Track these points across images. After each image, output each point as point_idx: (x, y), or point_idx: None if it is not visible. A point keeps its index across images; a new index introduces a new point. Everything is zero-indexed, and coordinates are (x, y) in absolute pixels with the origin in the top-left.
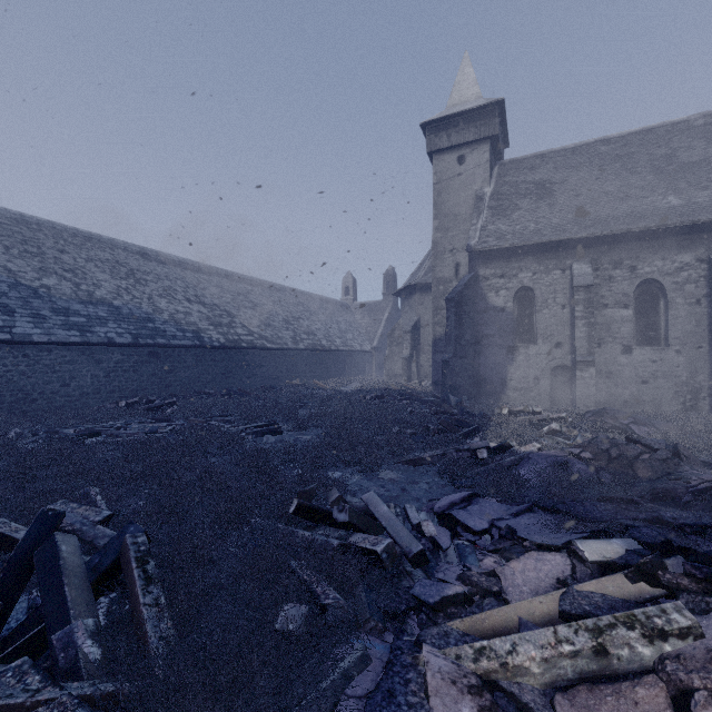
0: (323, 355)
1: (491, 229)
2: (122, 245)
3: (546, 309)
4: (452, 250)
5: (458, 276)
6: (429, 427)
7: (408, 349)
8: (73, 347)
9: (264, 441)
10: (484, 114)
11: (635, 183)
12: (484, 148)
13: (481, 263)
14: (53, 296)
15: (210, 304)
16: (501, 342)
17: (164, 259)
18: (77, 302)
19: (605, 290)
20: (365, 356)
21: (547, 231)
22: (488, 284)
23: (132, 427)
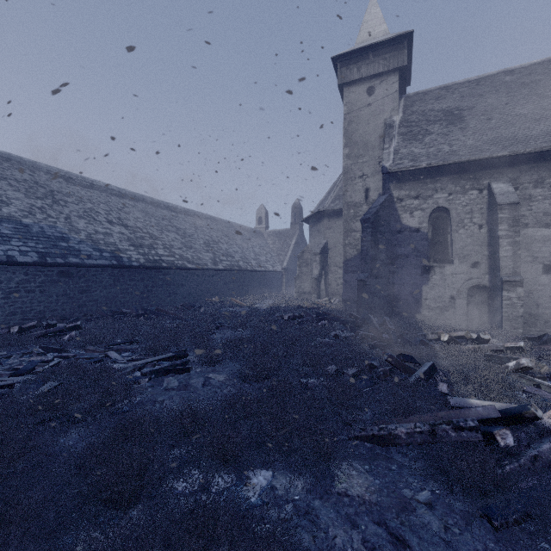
0: (240, 275)
1: (404, 152)
2: (45, 168)
3: (463, 229)
4: (362, 176)
5: (368, 200)
6: (375, 366)
7: (318, 270)
8: None
9: (164, 384)
10: (393, 46)
11: (549, 105)
12: (393, 79)
13: (395, 184)
14: None
15: (133, 226)
16: (415, 261)
17: (89, 184)
18: None
19: (525, 210)
20: (276, 276)
21: (463, 152)
22: (403, 205)
23: (6, 363)
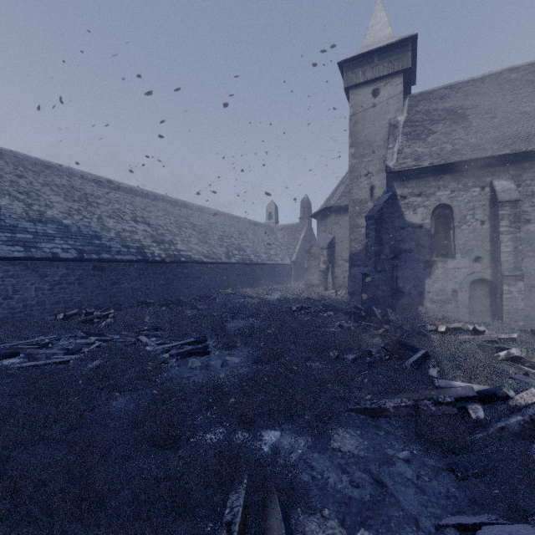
0: (251, 268)
1: (407, 152)
2: (79, 173)
3: (465, 225)
4: (367, 174)
5: (373, 197)
6: (373, 352)
7: (325, 263)
8: (17, 262)
9: (188, 364)
10: (397, 49)
11: None
12: (397, 81)
13: (398, 183)
14: (3, 214)
15: (155, 224)
16: (418, 256)
17: (116, 187)
18: (26, 220)
19: (528, 206)
20: (286, 268)
21: (466, 151)
22: (406, 202)
23: (58, 344)
